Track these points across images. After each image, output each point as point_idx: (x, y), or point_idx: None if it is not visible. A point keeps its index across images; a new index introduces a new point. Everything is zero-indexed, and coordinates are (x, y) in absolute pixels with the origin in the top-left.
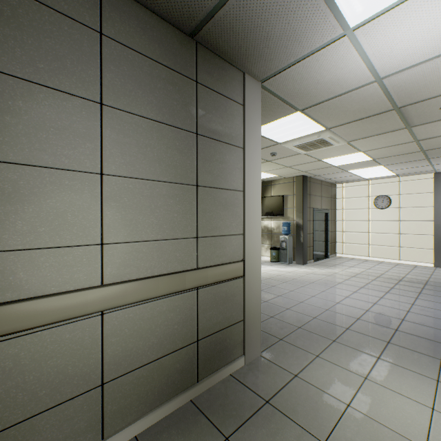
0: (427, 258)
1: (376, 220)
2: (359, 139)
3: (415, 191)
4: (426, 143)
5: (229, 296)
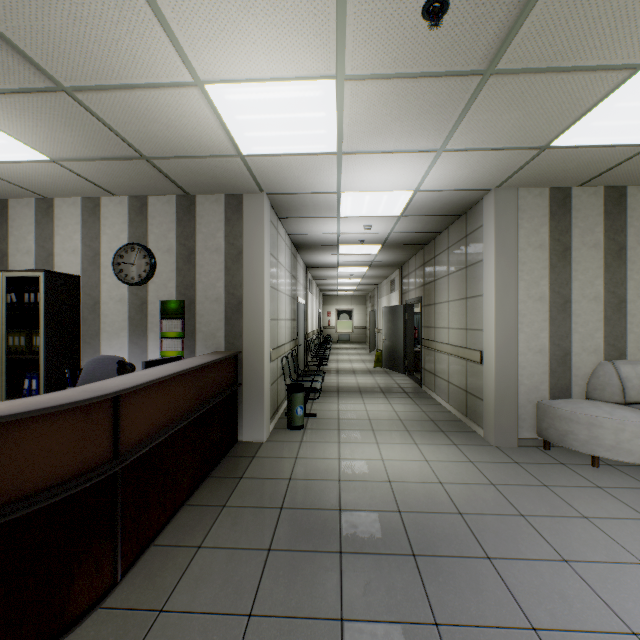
0: None
1: None
2: None
3: None
4: None
5: (478, 376)
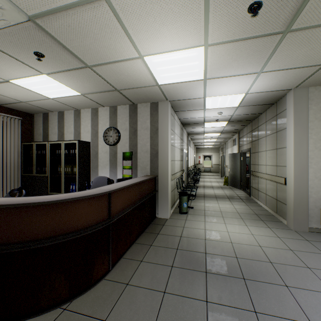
0: None
1: None
2: None
3: None
4: None
5: (283, 191)
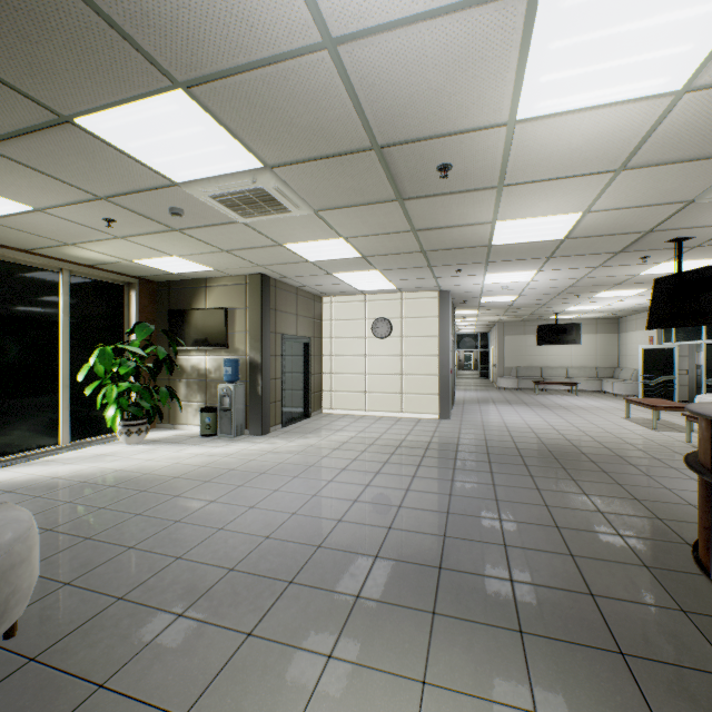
0: (432, 408)
1: (375, 356)
2: (333, 209)
3: (420, 315)
4: (426, 238)
5: None
